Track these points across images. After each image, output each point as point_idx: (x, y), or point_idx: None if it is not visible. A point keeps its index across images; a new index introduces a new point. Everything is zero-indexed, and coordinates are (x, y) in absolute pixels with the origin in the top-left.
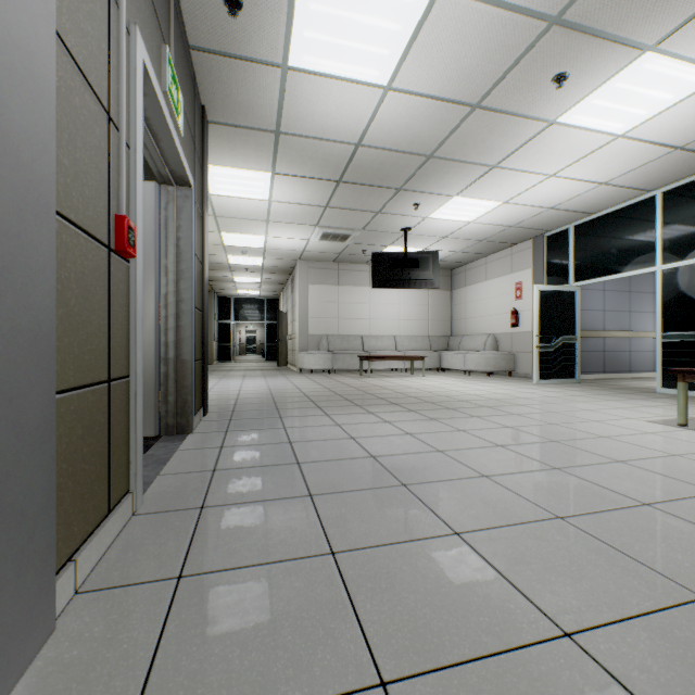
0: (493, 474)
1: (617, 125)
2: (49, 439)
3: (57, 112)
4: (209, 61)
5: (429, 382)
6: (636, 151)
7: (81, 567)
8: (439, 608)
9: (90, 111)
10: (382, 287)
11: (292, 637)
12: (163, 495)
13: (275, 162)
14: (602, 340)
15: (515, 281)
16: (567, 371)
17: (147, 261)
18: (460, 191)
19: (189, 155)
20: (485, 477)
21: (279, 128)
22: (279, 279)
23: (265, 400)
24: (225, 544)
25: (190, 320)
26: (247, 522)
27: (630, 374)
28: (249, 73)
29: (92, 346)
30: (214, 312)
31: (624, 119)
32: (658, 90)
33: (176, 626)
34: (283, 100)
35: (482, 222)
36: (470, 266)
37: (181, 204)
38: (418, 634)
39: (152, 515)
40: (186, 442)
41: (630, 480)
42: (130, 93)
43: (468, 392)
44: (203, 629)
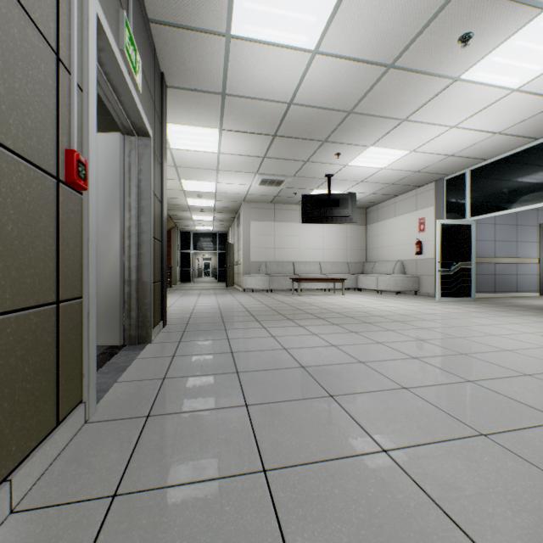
0: (412, 385)
1: (513, 80)
2: None
3: None
4: (165, 32)
5: (348, 300)
6: (529, 103)
7: (19, 485)
8: None
9: (33, 46)
10: (310, 222)
11: None
12: (116, 403)
13: (222, 120)
14: (493, 265)
15: (419, 217)
16: (464, 291)
17: (113, 199)
18: (375, 142)
19: (148, 111)
20: (405, 389)
21: (225, 91)
22: (228, 217)
23: (214, 314)
24: (163, 457)
25: (149, 249)
26: (186, 433)
27: (517, 293)
28: (198, 42)
29: (36, 270)
30: (177, 243)
31: (520, 75)
32: None
33: None
34: (228, 65)
35: (392, 168)
36: (381, 205)
37: (142, 152)
38: None
39: (102, 423)
40: (144, 351)
41: (542, 394)
42: (83, 42)
43: (381, 308)
44: None
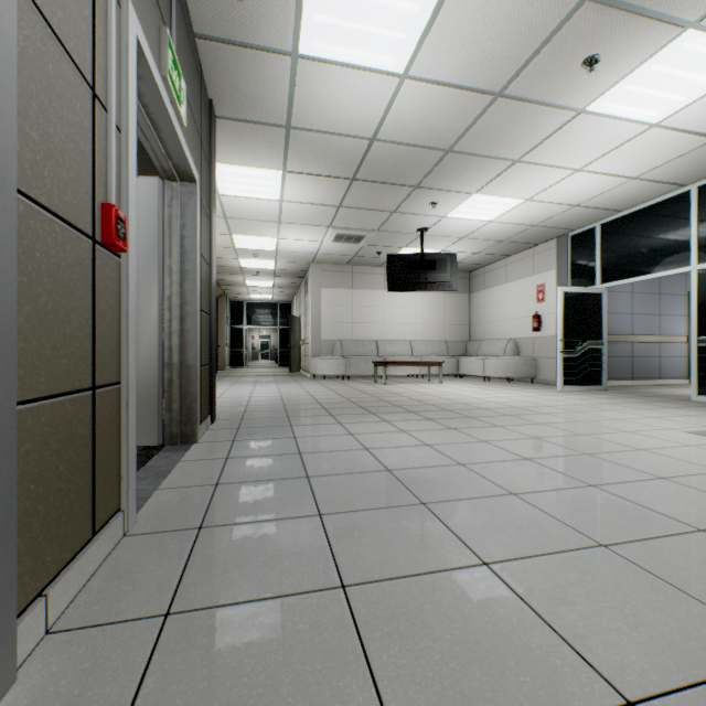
0: (522, 491)
1: (651, 113)
2: (6, 458)
3: (21, 76)
4: (215, 50)
5: (447, 389)
6: (671, 142)
7: (55, 602)
8: (469, 663)
9: (68, 82)
10: (398, 290)
11: (293, 700)
12: (159, 513)
13: (286, 159)
14: (630, 345)
15: (537, 283)
16: (593, 378)
17: (149, 261)
18: (480, 188)
19: (194, 149)
20: (514, 495)
21: (290, 123)
22: (292, 283)
23: (276, 407)
24: (222, 573)
25: (195, 324)
26: (248, 547)
27: (660, 380)
28: (257, 62)
29: (71, 349)
30: (226, 316)
31: (660, 107)
32: (699, 73)
33: (156, 680)
34: (294, 92)
35: (503, 221)
36: (489, 268)
37: (186, 201)
38: (445, 699)
39: (145, 536)
40: (190, 452)
41: (678, 500)
42: (122, 72)
43: (488, 399)
44: (187, 685)
